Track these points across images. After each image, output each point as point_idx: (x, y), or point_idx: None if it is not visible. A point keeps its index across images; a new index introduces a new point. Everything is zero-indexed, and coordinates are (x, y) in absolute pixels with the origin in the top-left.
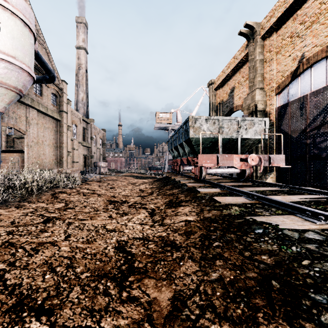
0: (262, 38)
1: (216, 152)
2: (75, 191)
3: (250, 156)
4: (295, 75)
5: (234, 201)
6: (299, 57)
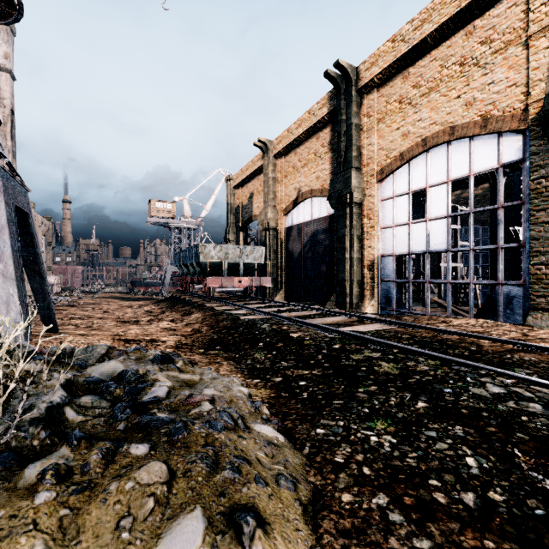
0: (274, 156)
1: (224, 274)
2: (63, 316)
3: (244, 279)
4: (295, 203)
5: (224, 308)
6: (298, 189)
